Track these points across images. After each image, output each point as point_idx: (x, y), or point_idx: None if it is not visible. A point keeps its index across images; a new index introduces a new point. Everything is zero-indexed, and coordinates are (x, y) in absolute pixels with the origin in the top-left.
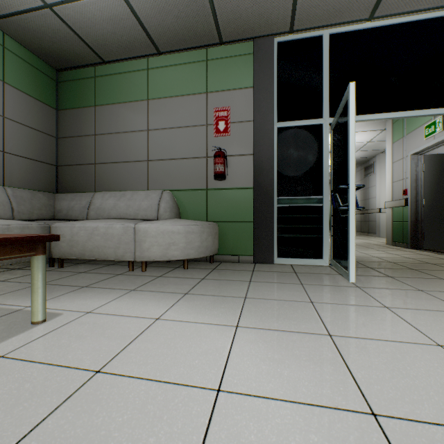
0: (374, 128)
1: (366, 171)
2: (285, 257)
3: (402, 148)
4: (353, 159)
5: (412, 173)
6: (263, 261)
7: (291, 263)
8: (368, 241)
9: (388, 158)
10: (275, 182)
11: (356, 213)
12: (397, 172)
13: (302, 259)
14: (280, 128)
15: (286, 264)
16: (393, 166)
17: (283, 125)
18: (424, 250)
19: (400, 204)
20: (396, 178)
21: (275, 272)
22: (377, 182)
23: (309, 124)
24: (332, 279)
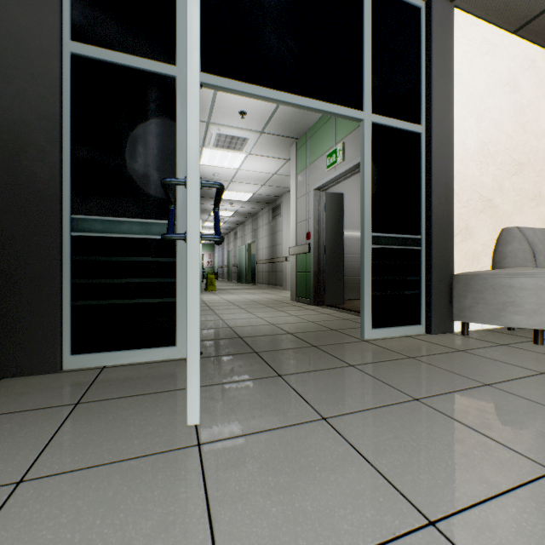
0: (279, 155)
1: (274, 212)
2: (94, 351)
3: (306, 181)
4: (196, 114)
5: (315, 212)
6: (28, 370)
7: (106, 363)
8: (273, 296)
9: (292, 193)
10: (65, 178)
11: (264, 262)
12: (301, 211)
13: (132, 352)
14: (81, 58)
15: (91, 369)
16: (297, 203)
17: (87, 53)
18: (326, 307)
19: (304, 250)
20: (300, 218)
21: (5, 419)
22: (284, 225)
23: (149, 69)
24: (156, 415)
